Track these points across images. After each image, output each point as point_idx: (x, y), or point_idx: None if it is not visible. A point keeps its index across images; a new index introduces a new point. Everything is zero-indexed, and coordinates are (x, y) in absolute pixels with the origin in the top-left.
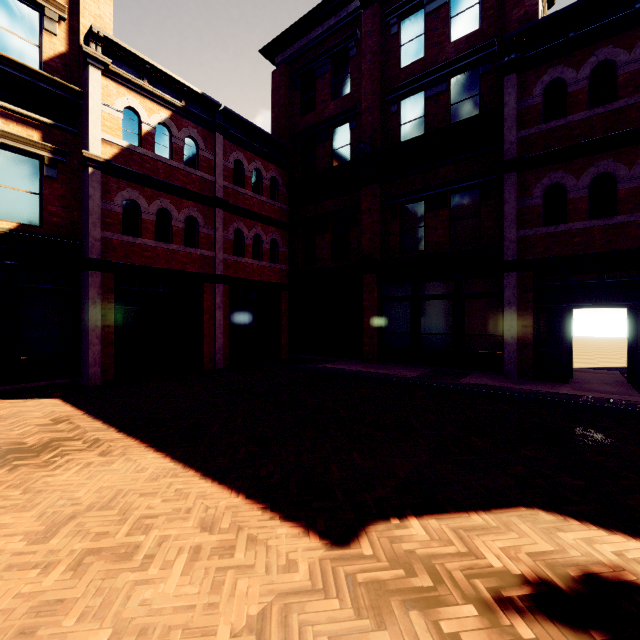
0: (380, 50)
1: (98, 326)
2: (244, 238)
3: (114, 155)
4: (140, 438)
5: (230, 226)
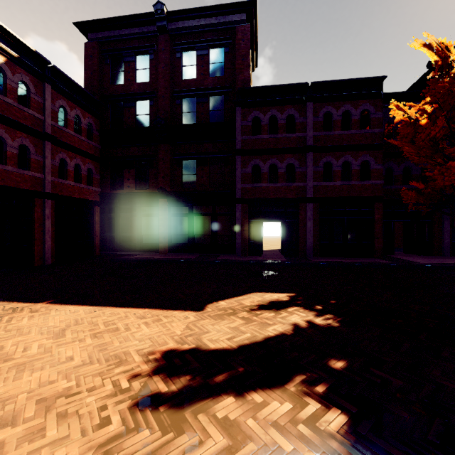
0: (170, 63)
1: None
2: (67, 166)
3: None
4: (48, 302)
5: (56, 155)
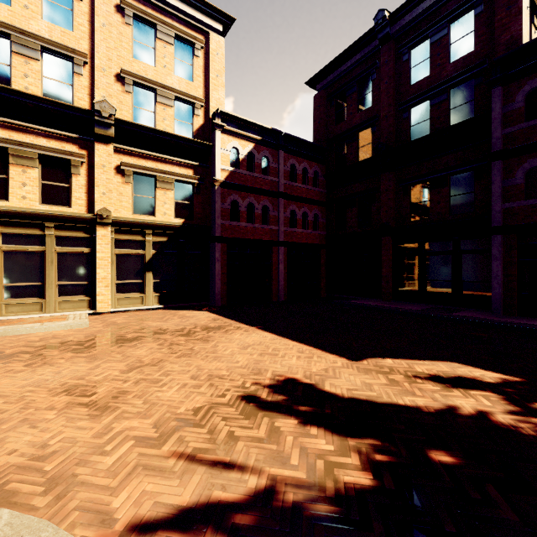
0: (394, 73)
1: (219, 273)
2: (296, 215)
3: (226, 176)
4: (257, 327)
5: (287, 208)
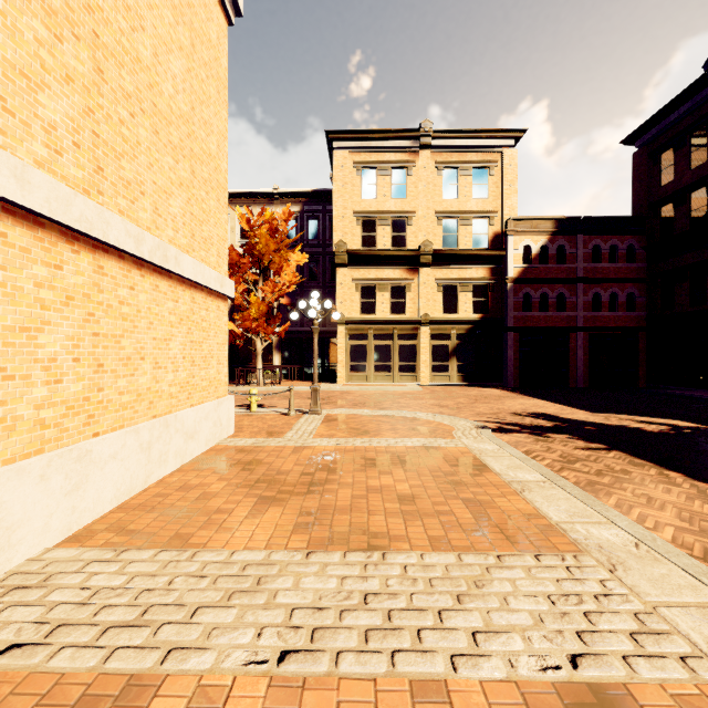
0: None
1: (512, 359)
2: (601, 298)
3: (518, 273)
4: (538, 399)
5: (589, 292)
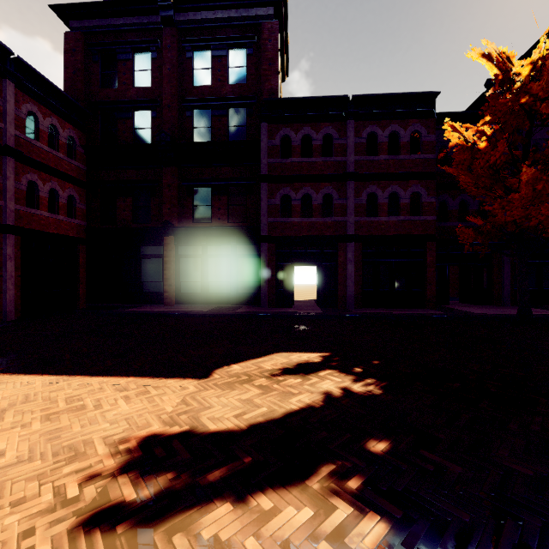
0: (177, 64)
1: None
2: (39, 190)
3: None
4: None
5: (22, 177)
